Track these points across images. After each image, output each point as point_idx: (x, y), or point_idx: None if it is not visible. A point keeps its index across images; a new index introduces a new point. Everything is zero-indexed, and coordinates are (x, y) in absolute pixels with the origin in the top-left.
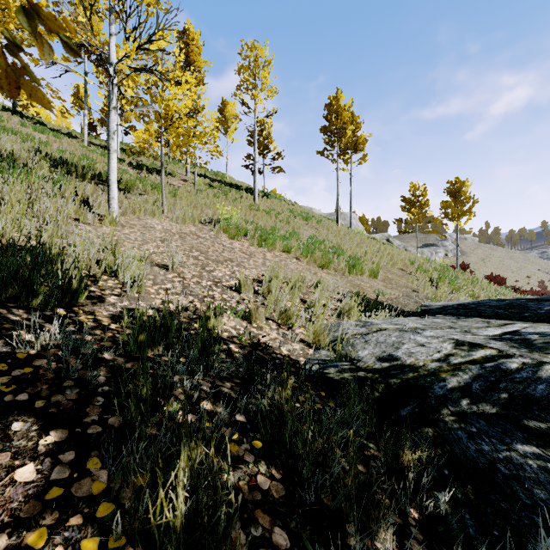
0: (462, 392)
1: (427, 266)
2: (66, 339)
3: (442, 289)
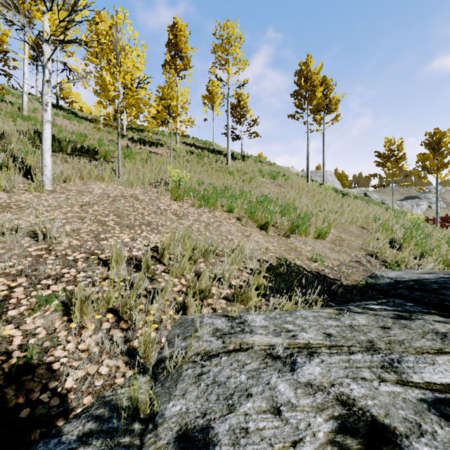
0: None
1: (393, 224)
2: None
3: (405, 251)
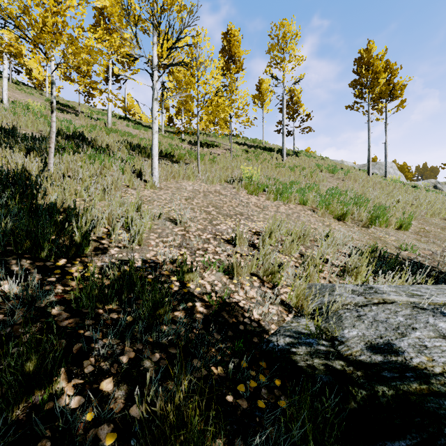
0: None
1: None
2: (36, 290)
3: None
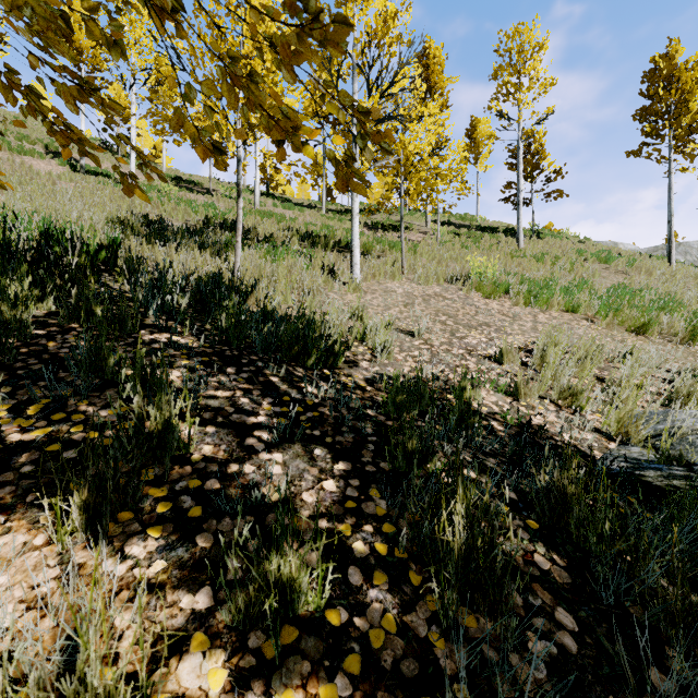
0: None
1: None
2: (336, 395)
3: None
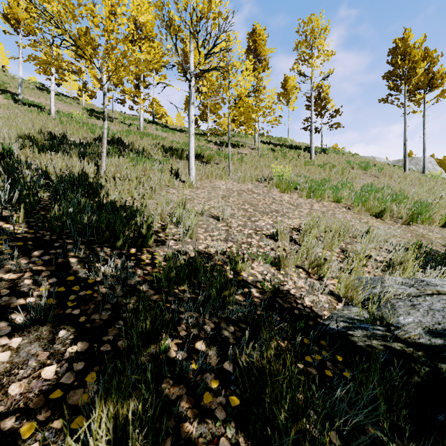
0: None
1: None
2: (123, 272)
3: None
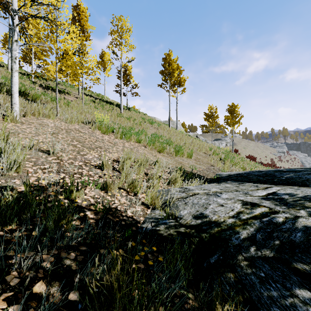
0: (250, 241)
1: (218, 151)
2: None
3: (227, 164)
